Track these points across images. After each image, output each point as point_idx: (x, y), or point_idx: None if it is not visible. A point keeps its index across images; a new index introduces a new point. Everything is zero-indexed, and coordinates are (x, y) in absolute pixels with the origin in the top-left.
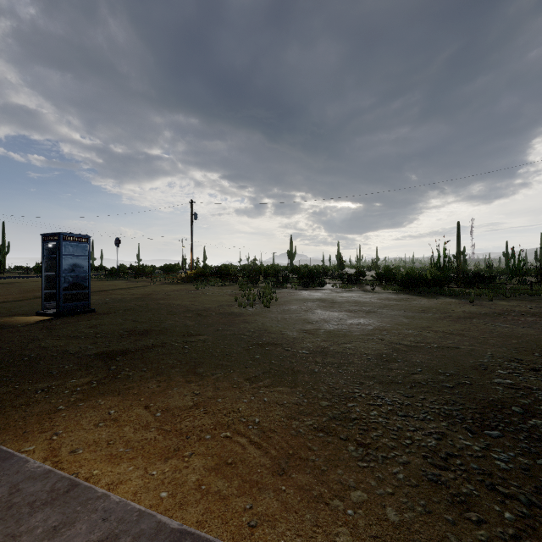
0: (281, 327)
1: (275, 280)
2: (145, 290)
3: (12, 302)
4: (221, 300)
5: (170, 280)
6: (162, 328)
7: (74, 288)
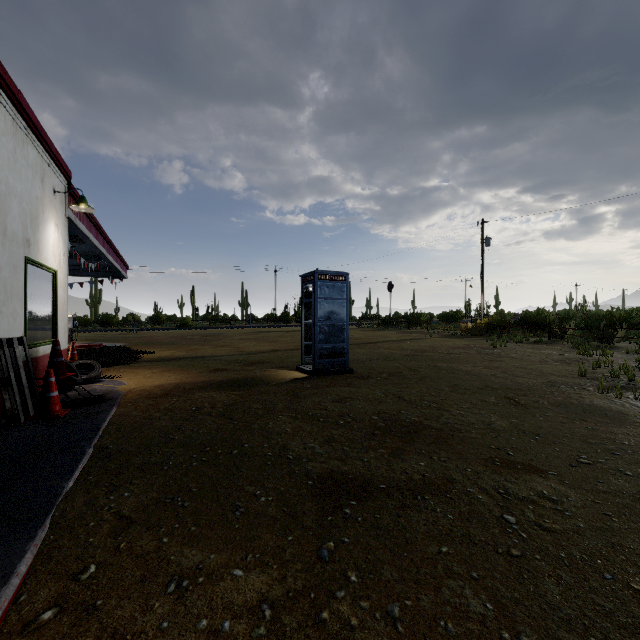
0: None
1: None
2: (418, 345)
3: (289, 351)
4: (546, 370)
5: (451, 332)
6: (442, 423)
7: (329, 340)
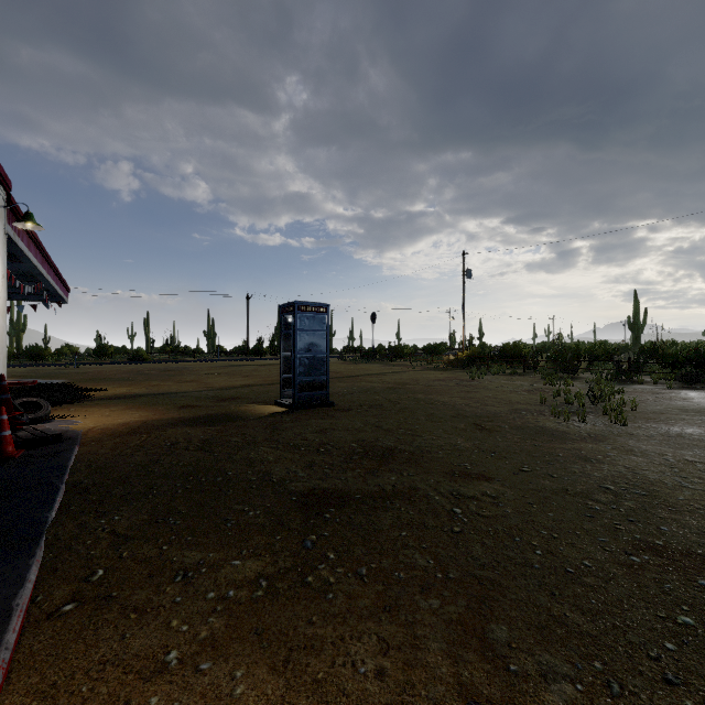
0: (697, 491)
1: (610, 368)
2: (400, 378)
3: (265, 386)
4: (514, 399)
5: (434, 365)
6: (414, 447)
7: (310, 373)
